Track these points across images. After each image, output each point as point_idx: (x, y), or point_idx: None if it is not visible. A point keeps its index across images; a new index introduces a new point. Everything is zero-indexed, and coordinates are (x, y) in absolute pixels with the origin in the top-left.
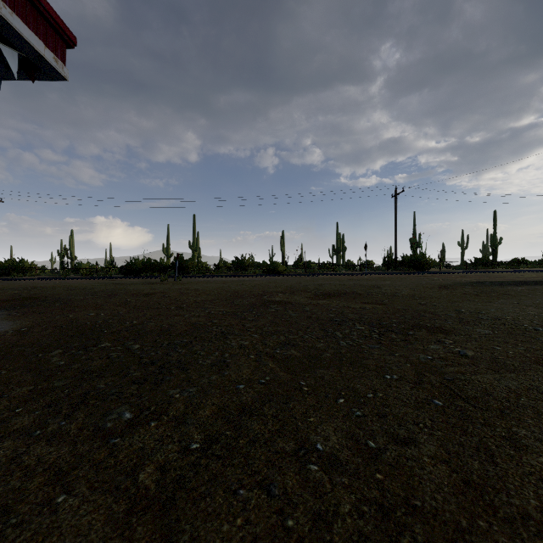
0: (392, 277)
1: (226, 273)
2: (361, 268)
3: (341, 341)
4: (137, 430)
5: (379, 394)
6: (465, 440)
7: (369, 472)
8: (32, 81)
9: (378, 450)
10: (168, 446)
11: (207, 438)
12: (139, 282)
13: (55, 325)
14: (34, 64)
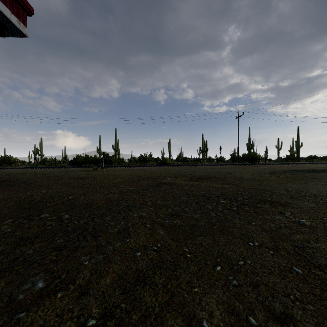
0: (238, 167)
1: (135, 164)
2: (217, 161)
3: (211, 212)
4: (43, 302)
5: (248, 262)
6: None
7: None
8: (2, 36)
9: None
10: (66, 324)
11: (104, 311)
12: (79, 170)
13: (16, 199)
14: (4, 25)
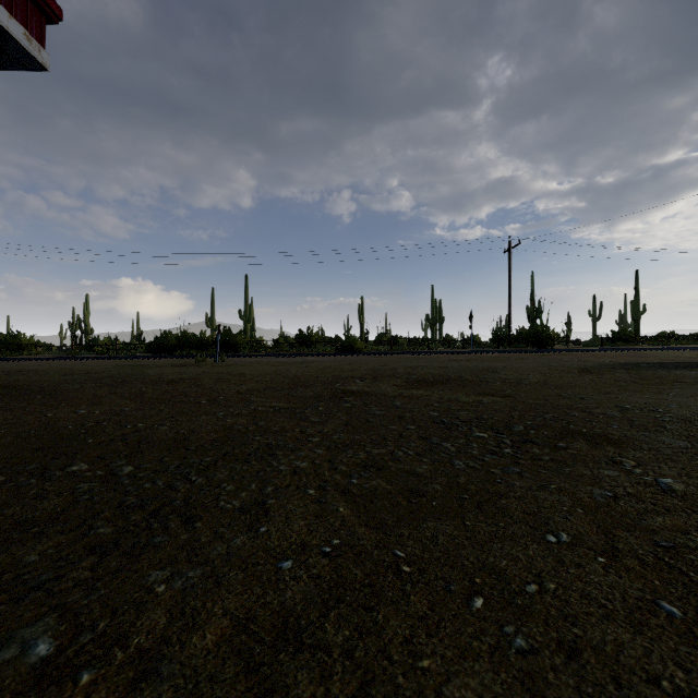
0: (509, 357)
1: (288, 351)
2: (465, 345)
3: (455, 460)
4: None
5: (549, 586)
6: None
7: None
8: None
9: None
10: None
11: None
12: (167, 364)
13: (20, 430)
14: None
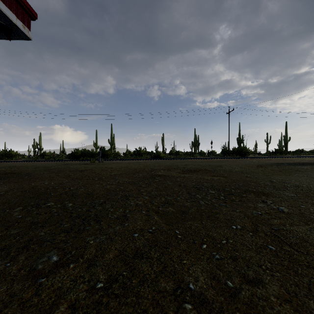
0: (228, 160)
1: (130, 158)
2: (209, 155)
3: (200, 201)
4: (59, 271)
5: (230, 241)
6: (298, 281)
7: (231, 310)
8: (9, 39)
9: (235, 290)
10: (79, 286)
11: (109, 278)
12: (78, 163)
13: (22, 190)
14: (10, 29)
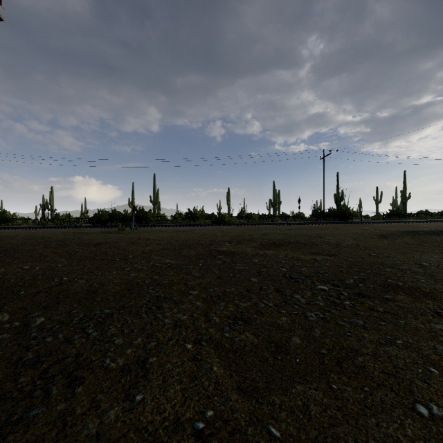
0: (327, 227)
1: (181, 223)
2: (295, 219)
3: (308, 312)
4: None
5: None
6: None
7: None
8: None
9: None
10: None
11: None
12: (98, 232)
13: None
14: None
